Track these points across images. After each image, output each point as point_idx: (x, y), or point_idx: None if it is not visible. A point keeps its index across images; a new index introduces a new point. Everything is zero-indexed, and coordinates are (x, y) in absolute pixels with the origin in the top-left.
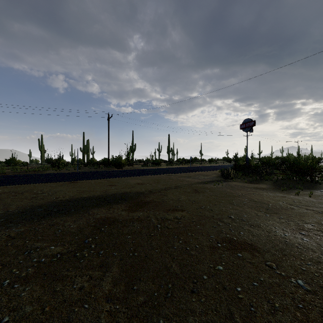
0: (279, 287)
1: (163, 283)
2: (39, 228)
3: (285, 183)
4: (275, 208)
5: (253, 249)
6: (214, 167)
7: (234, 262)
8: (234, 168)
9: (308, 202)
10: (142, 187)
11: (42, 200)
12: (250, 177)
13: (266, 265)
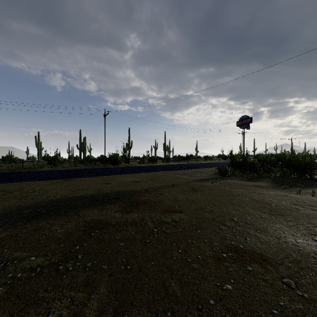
0: (306, 316)
1: (161, 311)
2: (21, 234)
3: (284, 181)
4: (279, 208)
5: (264, 261)
6: (210, 164)
7: (244, 279)
8: (231, 165)
9: (312, 201)
10: (138, 186)
11: (31, 200)
12: (247, 174)
13: (283, 283)
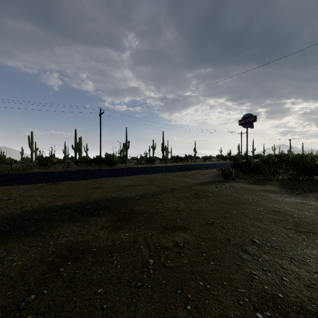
0: None
1: None
2: None
3: (295, 184)
4: (304, 222)
5: None
6: (210, 165)
7: None
8: (233, 166)
9: None
10: (133, 191)
11: (0, 211)
12: (252, 176)
13: None
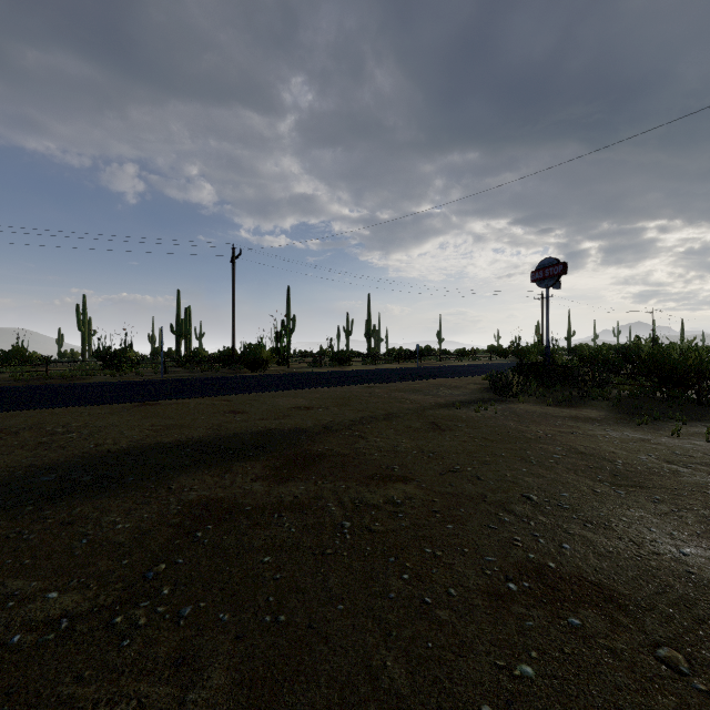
0: None
1: None
2: (31, 533)
3: (640, 406)
4: (633, 471)
5: (608, 601)
6: (472, 369)
7: (564, 650)
8: (518, 370)
9: (708, 454)
10: (307, 418)
11: (61, 451)
12: (556, 391)
13: (659, 659)
